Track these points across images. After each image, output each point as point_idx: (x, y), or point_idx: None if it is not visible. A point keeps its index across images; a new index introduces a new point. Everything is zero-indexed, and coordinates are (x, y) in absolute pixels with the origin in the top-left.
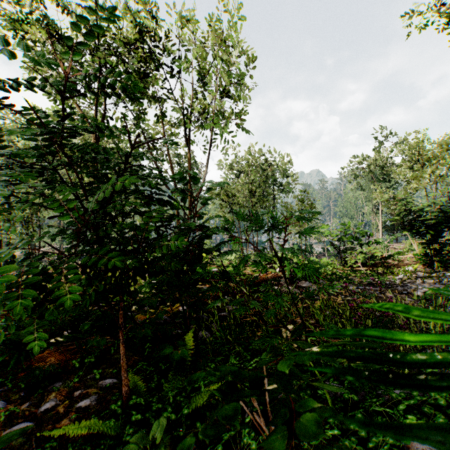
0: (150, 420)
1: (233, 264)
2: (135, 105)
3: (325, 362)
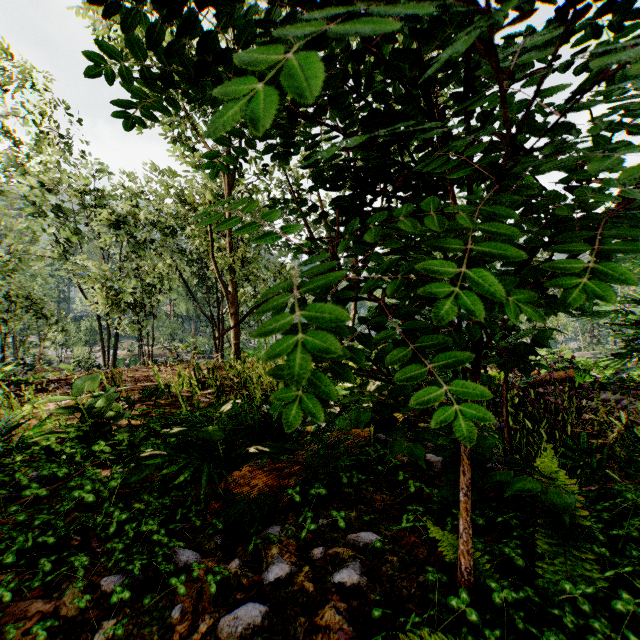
0: None
1: None
2: None
3: None
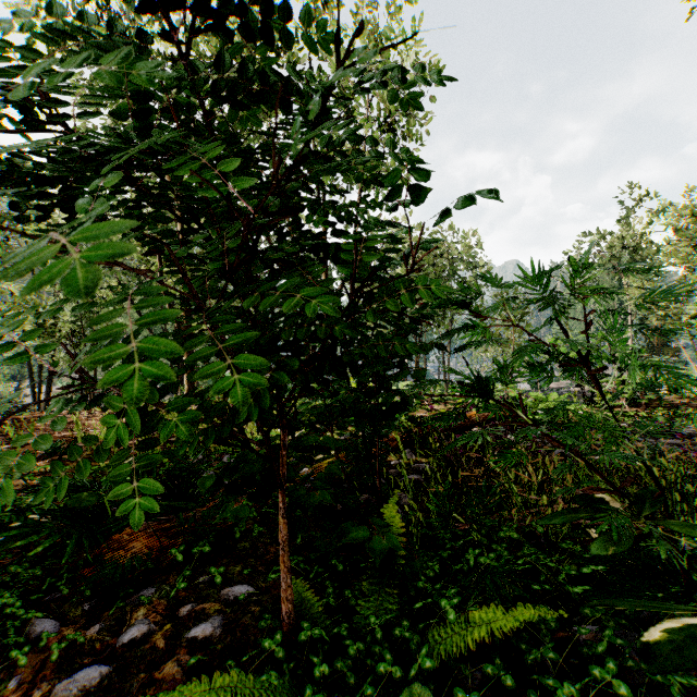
0: (345, 677)
1: (497, 363)
2: None
3: (694, 568)
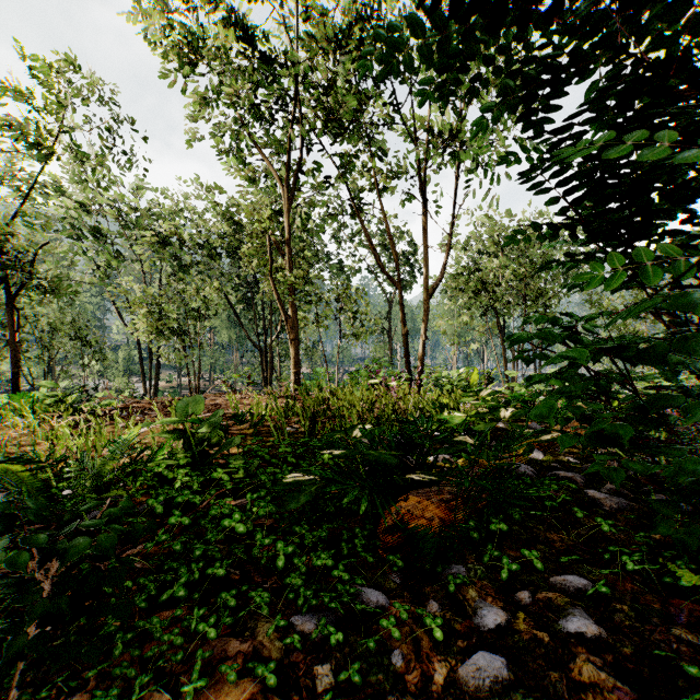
0: None
1: None
2: (347, 139)
3: None
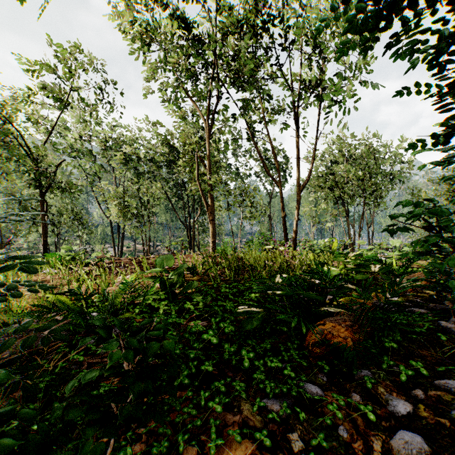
0: None
1: None
2: (247, 89)
3: None
